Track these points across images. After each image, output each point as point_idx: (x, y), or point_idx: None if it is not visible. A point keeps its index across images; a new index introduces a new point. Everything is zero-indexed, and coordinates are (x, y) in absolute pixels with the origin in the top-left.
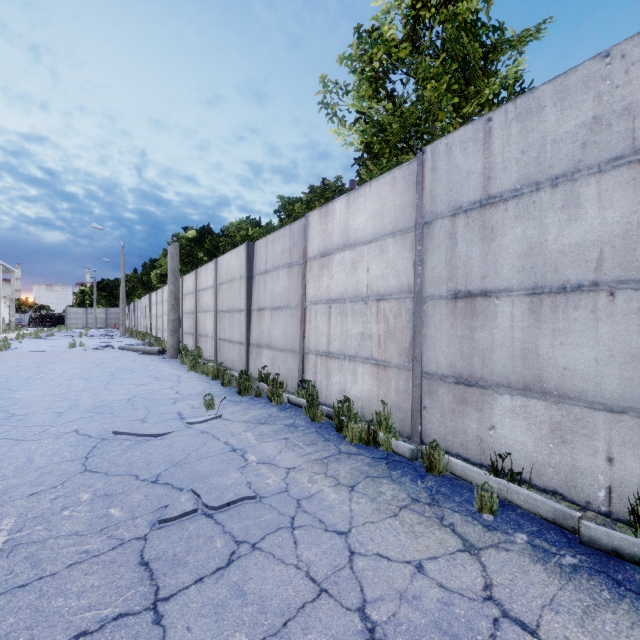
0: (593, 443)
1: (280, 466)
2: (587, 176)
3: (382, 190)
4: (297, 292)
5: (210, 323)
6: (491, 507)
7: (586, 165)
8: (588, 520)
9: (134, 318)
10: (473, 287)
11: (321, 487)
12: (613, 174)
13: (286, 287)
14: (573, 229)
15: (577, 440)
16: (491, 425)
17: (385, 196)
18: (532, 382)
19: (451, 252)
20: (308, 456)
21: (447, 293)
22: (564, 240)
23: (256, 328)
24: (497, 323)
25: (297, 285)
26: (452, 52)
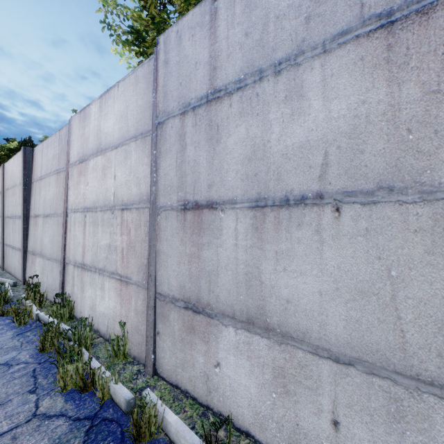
0: (317, 399)
1: None
2: (311, 58)
3: (127, 90)
4: (62, 199)
5: None
6: None
7: (310, 44)
8: None
9: None
10: (200, 197)
11: None
12: (339, 54)
13: (54, 194)
14: (296, 126)
15: (301, 392)
16: (217, 361)
17: (129, 97)
18: (255, 314)
19: (181, 156)
20: None
21: (177, 203)
22: (287, 140)
23: (32, 235)
24: (222, 240)
25: (62, 192)
26: None
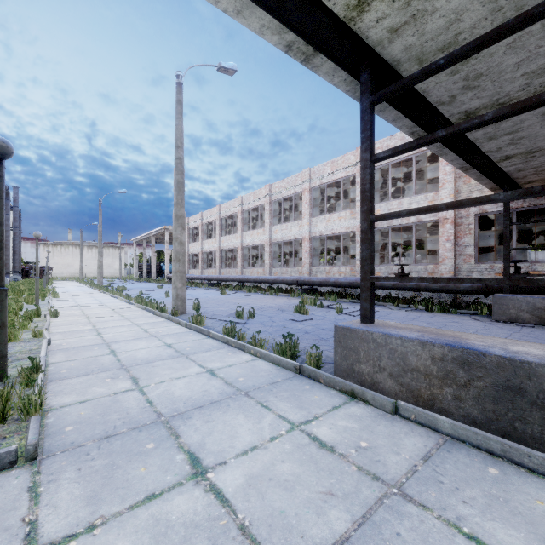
0: None
1: None
2: None
3: None
4: None
5: None
6: None
7: None
8: None
9: None
10: None
11: None
12: None
13: None
14: None
15: None
16: None
17: None
18: None
19: None
20: None
21: None
22: None
23: None
24: None
25: None
26: None
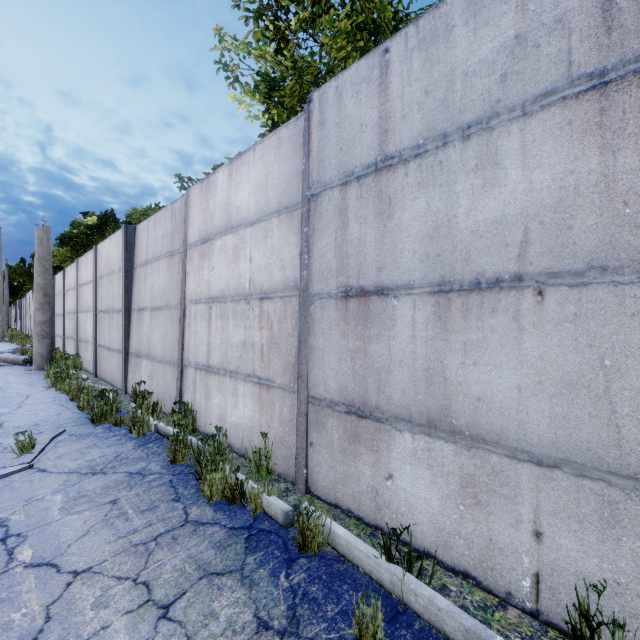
0: (516, 508)
1: (64, 570)
2: (508, 122)
3: (267, 155)
4: (177, 288)
5: (90, 326)
6: (375, 633)
7: (506, 106)
8: (510, 630)
9: (20, 318)
10: (367, 282)
11: (109, 618)
12: (542, 117)
13: (166, 282)
14: (490, 199)
15: (495, 502)
16: (388, 473)
17: (270, 163)
18: (438, 416)
19: (341, 234)
20: (128, 538)
21: (337, 290)
22: (478, 215)
23: (135, 333)
24: (395, 332)
25: (177, 279)
26: (362, 13)
